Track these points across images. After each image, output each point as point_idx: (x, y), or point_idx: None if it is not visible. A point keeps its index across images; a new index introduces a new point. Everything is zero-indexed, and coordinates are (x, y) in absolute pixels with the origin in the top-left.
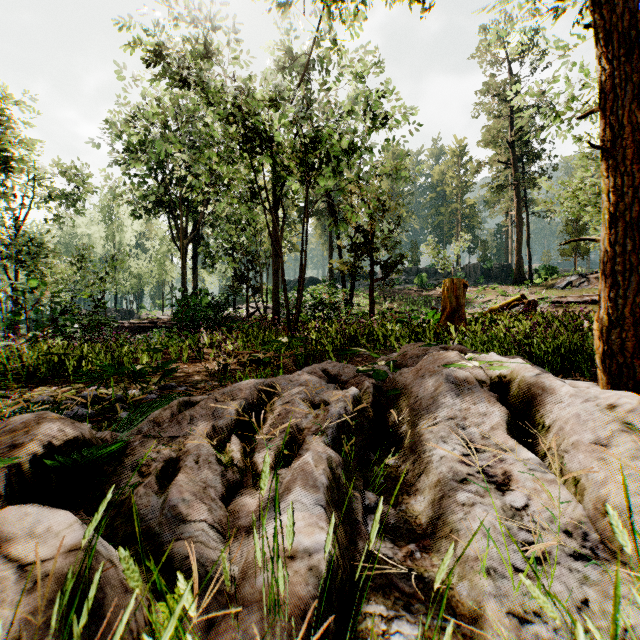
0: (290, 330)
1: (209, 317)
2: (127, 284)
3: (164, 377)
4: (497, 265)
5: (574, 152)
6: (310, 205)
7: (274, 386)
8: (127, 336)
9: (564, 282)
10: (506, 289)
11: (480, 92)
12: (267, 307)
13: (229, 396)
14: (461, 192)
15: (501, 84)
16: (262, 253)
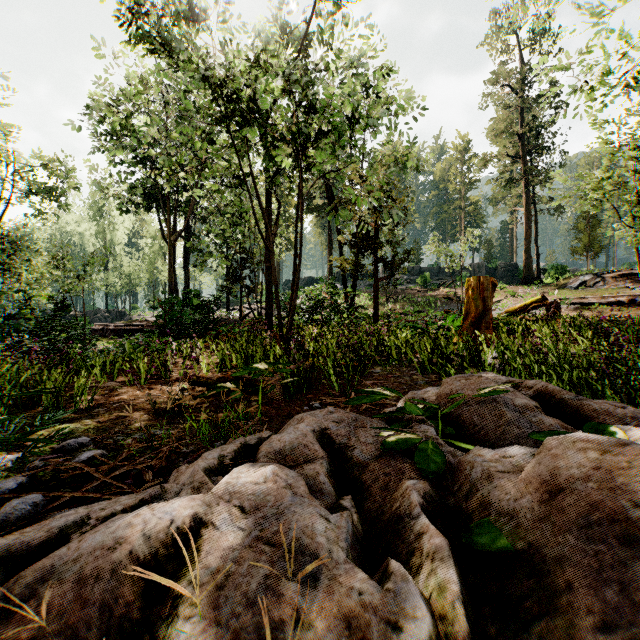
0: (283, 338)
1: (196, 320)
2: (118, 284)
3: (91, 417)
4: (502, 264)
5: (606, 134)
6: (309, 201)
7: (198, 529)
8: (111, 340)
9: (577, 282)
10: (515, 289)
11: (487, 82)
12: (263, 308)
13: (36, 612)
14: (465, 189)
15: (509, 74)
16: (257, 251)
